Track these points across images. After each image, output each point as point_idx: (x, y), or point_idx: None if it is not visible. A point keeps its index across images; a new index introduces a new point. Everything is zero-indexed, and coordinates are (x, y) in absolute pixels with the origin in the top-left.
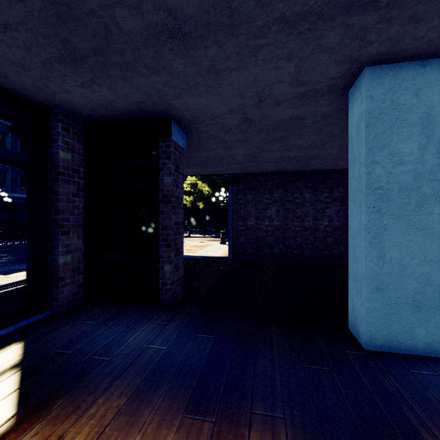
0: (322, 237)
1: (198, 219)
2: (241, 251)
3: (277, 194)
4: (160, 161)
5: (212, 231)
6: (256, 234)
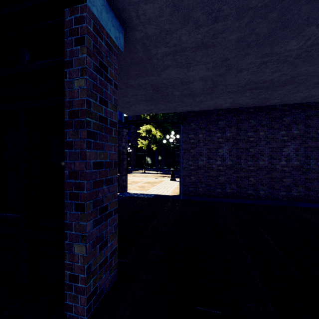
0: (278, 177)
1: (152, 159)
2: (192, 190)
3: (229, 133)
4: (66, 49)
5: (163, 168)
6: (208, 173)
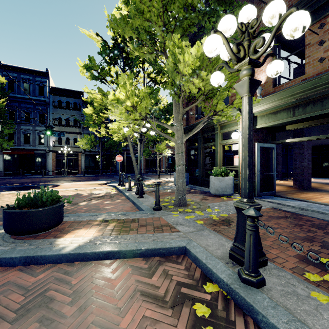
0: None
1: None
2: None
3: None
4: None
5: None
6: None
